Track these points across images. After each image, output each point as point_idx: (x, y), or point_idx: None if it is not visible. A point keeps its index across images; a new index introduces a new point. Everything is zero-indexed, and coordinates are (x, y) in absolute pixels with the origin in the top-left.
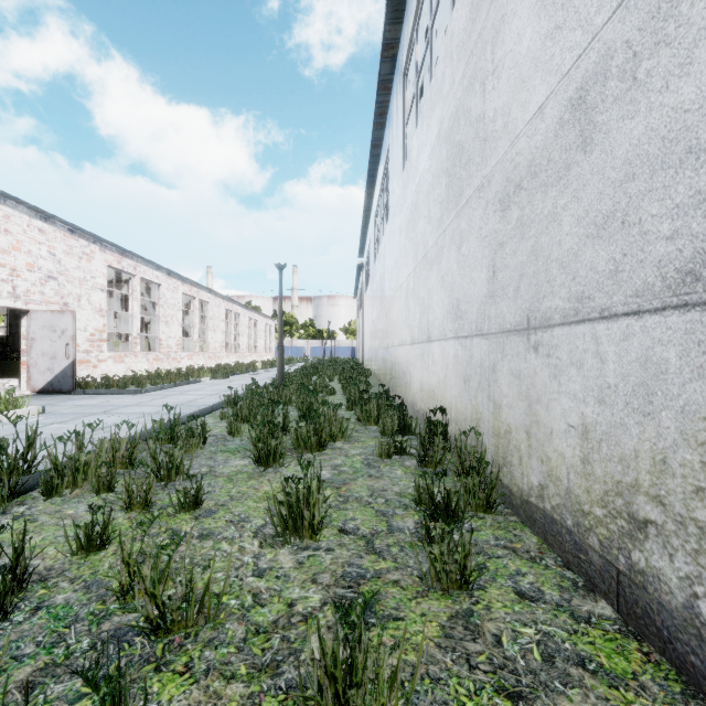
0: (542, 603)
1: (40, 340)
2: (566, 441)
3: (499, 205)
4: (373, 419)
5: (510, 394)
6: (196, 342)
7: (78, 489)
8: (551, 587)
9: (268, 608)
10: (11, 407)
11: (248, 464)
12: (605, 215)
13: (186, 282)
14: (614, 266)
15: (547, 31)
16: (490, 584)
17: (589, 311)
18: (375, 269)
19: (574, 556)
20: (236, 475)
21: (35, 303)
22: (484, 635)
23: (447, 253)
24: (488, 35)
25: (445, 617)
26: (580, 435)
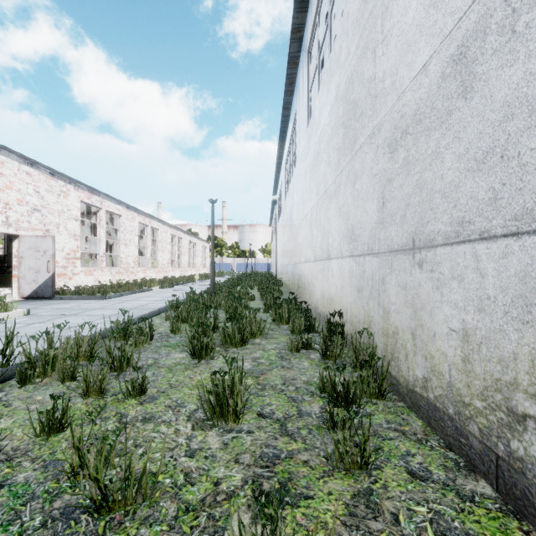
0: (431, 483)
1: (27, 258)
2: (448, 343)
3: (387, 148)
4: (284, 320)
5: (397, 302)
6: (149, 260)
7: (48, 378)
8: (437, 467)
9: (197, 486)
10: (3, 310)
11: (185, 357)
12: (484, 151)
13: (141, 214)
14: (494, 194)
15: (431, 1)
16: (385, 464)
17: (469, 233)
18: (286, 204)
19: (455, 439)
20: (175, 367)
21: (24, 230)
22: (384, 514)
23: (343, 189)
24: (378, 12)
25: (348, 495)
26: (461, 338)
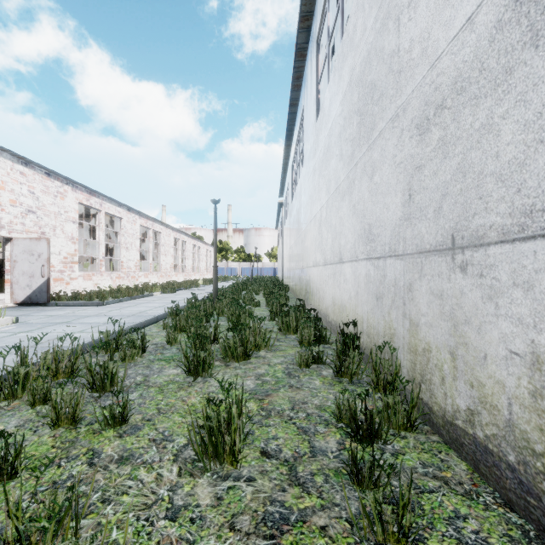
0: None
1: (21, 262)
2: (507, 369)
3: (416, 130)
4: (292, 329)
5: (429, 313)
6: (151, 264)
7: (18, 400)
8: (500, 539)
9: None
10: None
11: (180, 374)
12: None
13: (143, 217)
14: None
15: None
16: (429, 533)
17: (543, 226)
18: (292, 205)
19: (519, 497)
20: (167, 386)
21: (17, 232)
22: None
23: (358, 183)
24: None
25: None
26: (529, 364)
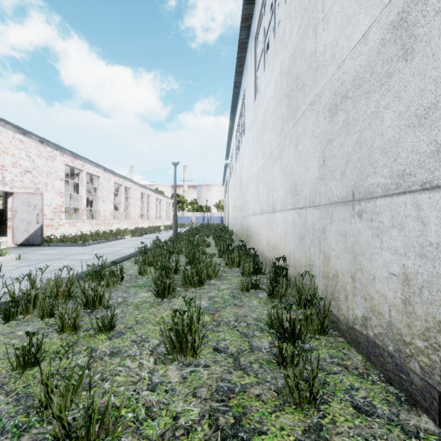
0: (376, 418)
1: (20, 211)
2: (388, 286)
3: (328, 113)
4: (236, 264)
5: (337, 248)
6: (122, 213)
7: (30, 314)
8: (380, 401)
9: (157, 421)
10: None
11: (151, 296)
12: (426, 107)
13: (116, 175)
14: (436, 147)
15: None
16: (332, 398)
17: (410, 185)
18: (236, 166)
19: (395, 375)
20: (142, 304)
21: (17, 188)
22: None
23: (287, 151)
24: None
25: (299, 431)
26: (401, 281)
